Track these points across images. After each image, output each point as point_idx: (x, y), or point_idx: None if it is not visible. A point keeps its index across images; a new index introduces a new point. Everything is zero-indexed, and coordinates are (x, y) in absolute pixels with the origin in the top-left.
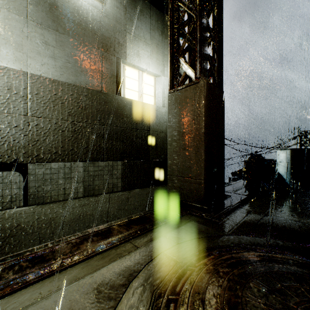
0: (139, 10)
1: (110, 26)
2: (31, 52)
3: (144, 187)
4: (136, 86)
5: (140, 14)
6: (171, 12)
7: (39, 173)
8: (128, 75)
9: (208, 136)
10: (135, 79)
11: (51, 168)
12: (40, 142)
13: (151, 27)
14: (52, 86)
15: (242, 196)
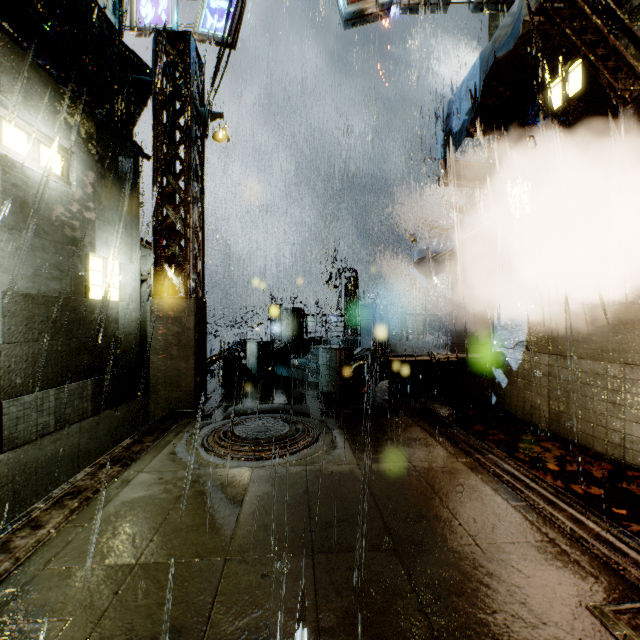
0: (108, 187)
1: (79, 215)
2: (3, 265)
3: (114, 406)
4: (101, 280)
5: (109, 192)
6: (155, 213)
7: (13, 411)
8: (92, 267)
9: (197, 347)
10: (100, 270)
11: (24, 403)
12: (12, 373)
13: (120, 206)
14: (23, 302)
15: (221, 395)
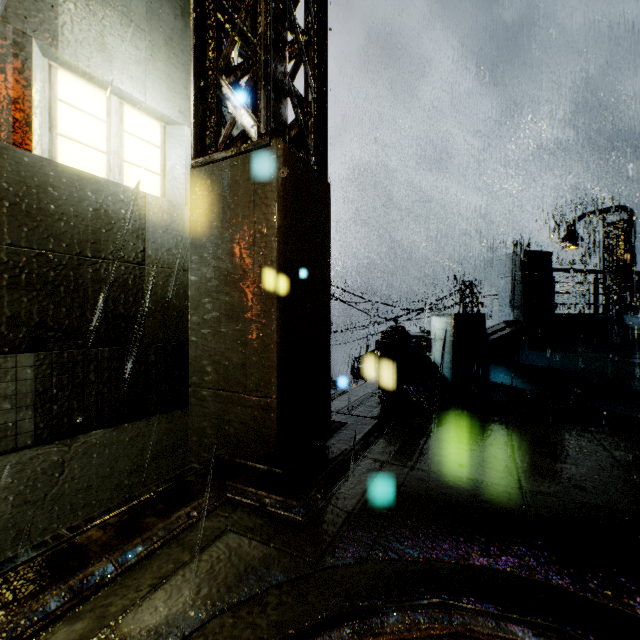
0: None
1: None
2: None
3: (124, 421)
4: (101, 137)
5: None
6: None
7: None
8: (67, 98)
9: (289, 287)
10: (95, 114)
11: None
12: None
13: None
14: None
15: (368, 422)
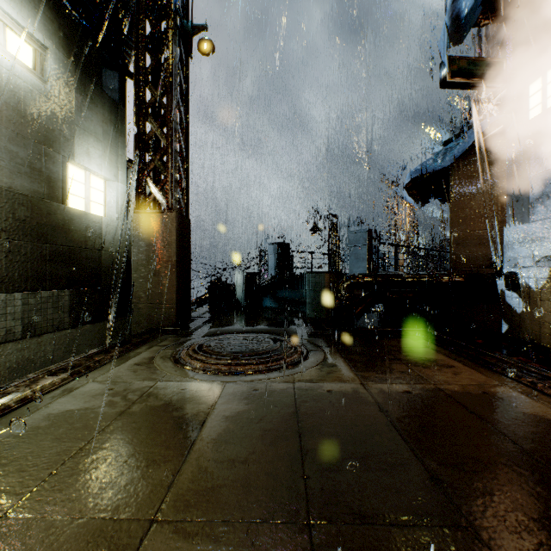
0: (89, 96)
1: (54, 115)
2: None
3: (96, 322)
4: (83, 192)
5: (90, 101)
6: (137, 124)
7: None
8: (72, 176)
9: (179, 264)
10: (81, 181)
11: None
12: None
13: (104, 120)
14: None
15: (206, 318)
